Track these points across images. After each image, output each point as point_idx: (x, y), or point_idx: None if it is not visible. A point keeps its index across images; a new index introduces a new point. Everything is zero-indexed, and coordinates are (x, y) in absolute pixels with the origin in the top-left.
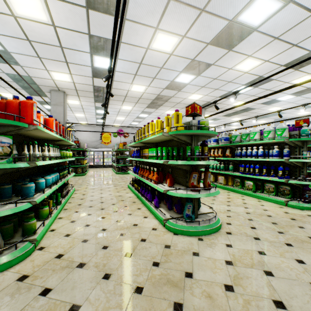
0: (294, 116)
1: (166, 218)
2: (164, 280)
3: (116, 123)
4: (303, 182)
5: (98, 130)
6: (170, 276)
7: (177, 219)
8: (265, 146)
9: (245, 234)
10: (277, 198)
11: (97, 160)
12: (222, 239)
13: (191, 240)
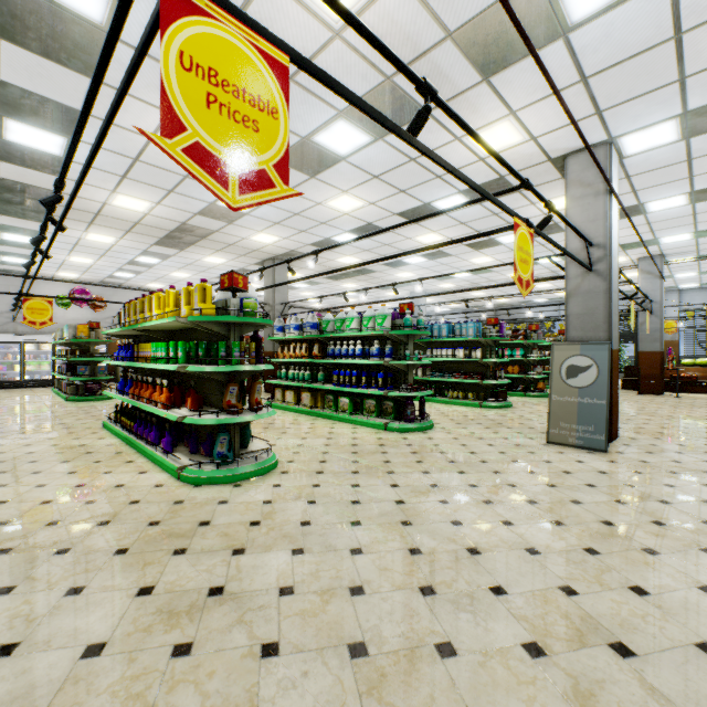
0: (436, 290)
1: (183, 466)
2: (165, 535)
3: (67, 269)
4: (404, 394)
5: (4, 284)
6: (176, 529)
7: (203, 465)
8: (366, 341)
9: (308, 470)
10: (376, 421)
11: (2, 367)
12: (271, 481)
13: (222, 489)
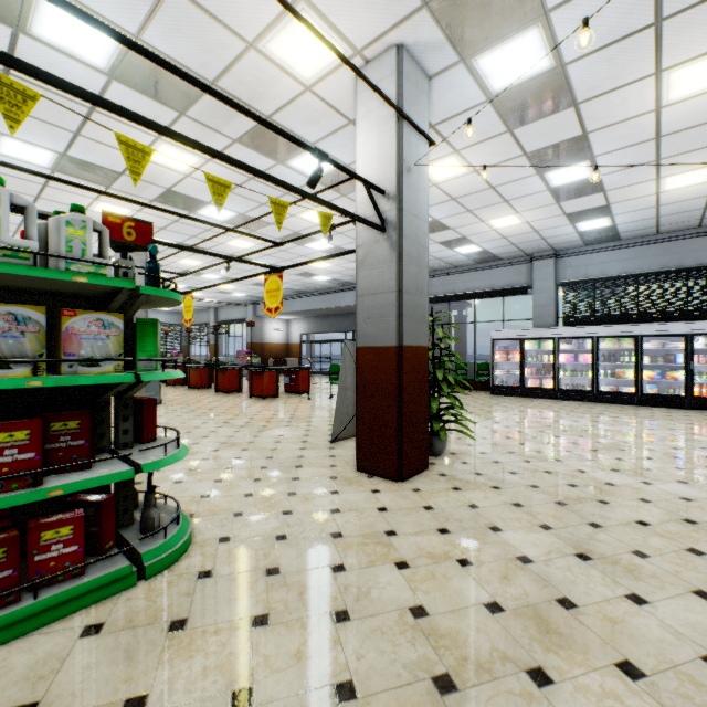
0: None
1: None
2: None
3: None
4: None
5: None
6: None
7: None
8: None
9: None
10: None
11: None
12: None
13: None
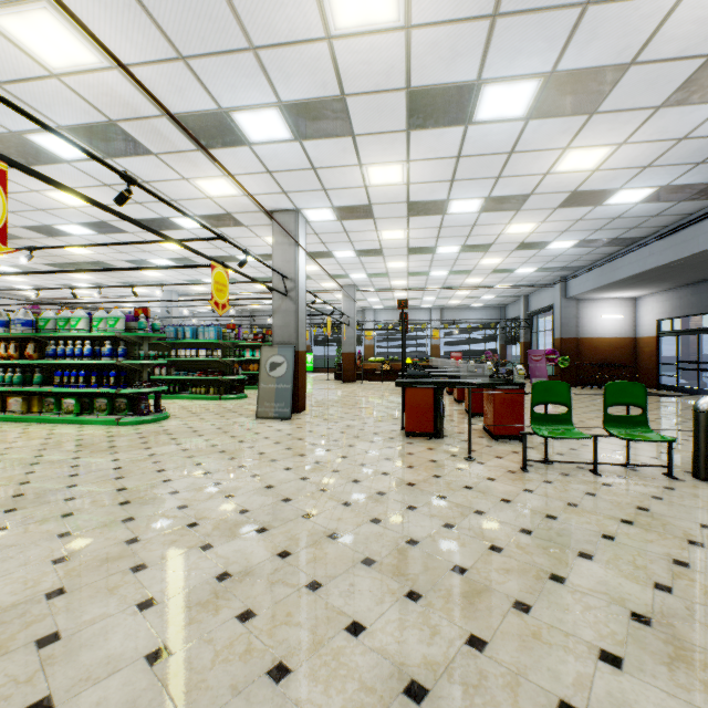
0: (190, 291)
1: None
2: None
3: None
4: (138, 390)
5: None
6: None
7: None
8: (97, 341)
9: (20, 464)
10: (108, 418)
11: None
12: None
13: None
